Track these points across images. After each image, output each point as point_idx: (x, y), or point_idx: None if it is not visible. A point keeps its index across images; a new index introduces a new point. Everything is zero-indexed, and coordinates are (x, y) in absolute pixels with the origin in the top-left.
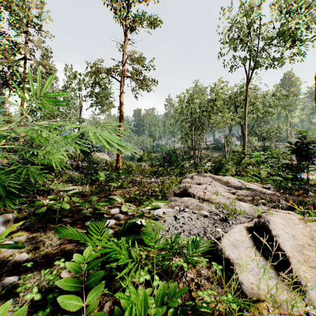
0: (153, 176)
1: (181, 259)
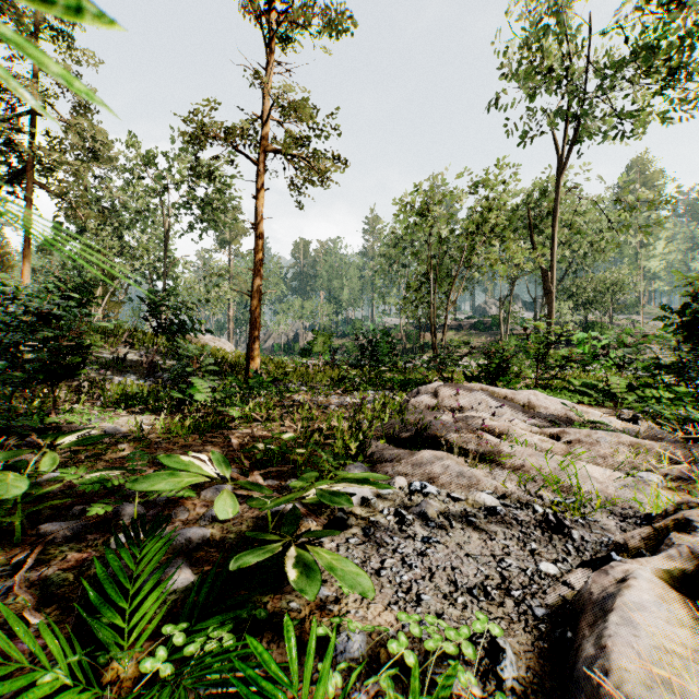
0: (335, 389)
1: None
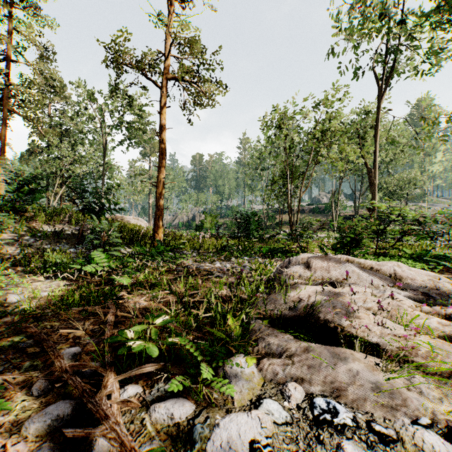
0: (218, 255)
1: None
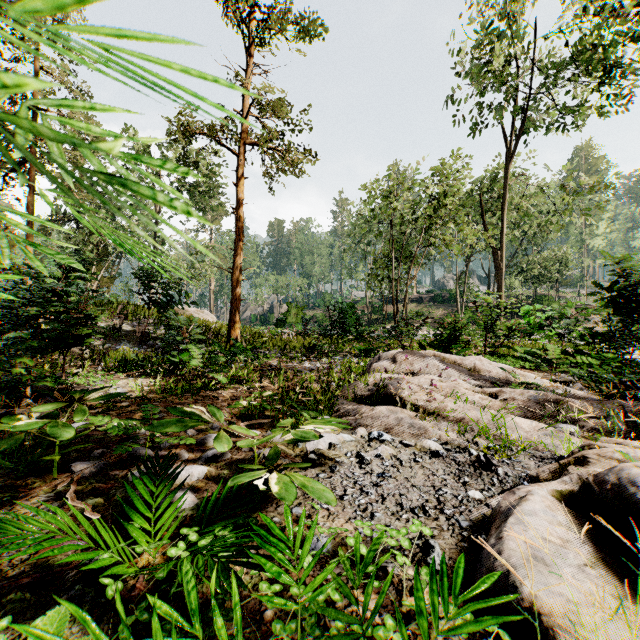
0: (307, 355)
1: (389, 616)
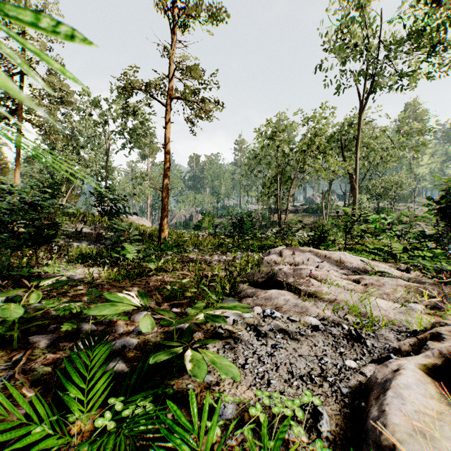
0: (216, 251)
1: None
